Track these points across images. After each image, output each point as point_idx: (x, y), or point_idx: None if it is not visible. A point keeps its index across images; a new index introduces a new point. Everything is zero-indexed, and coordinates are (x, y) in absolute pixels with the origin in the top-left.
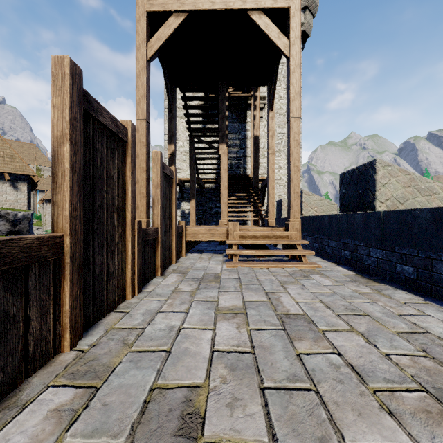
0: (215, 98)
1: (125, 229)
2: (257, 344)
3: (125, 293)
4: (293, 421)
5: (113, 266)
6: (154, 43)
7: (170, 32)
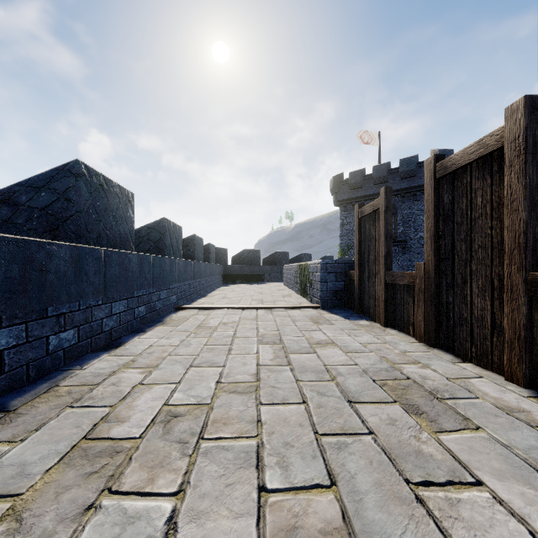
0: None
1: None
2: (417, 513)
3: None
4: (339, 416)
5: None
6: None
7: None
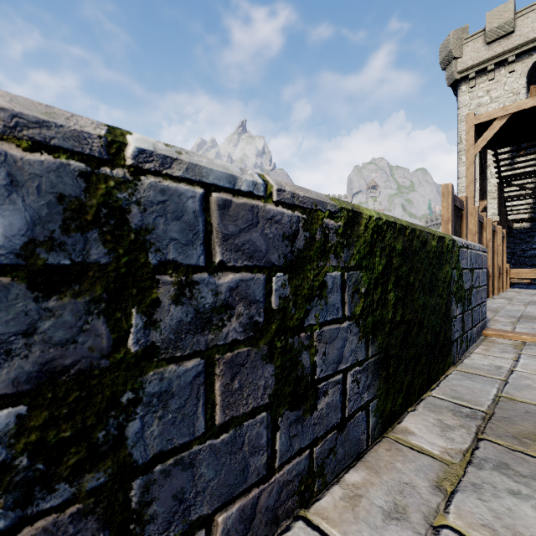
0: (534, 146)
1: (494, 266)
2: None
3: (494, 292)
4: None
5: (492, 280)
6: (480, 144)
7: (494, 132)
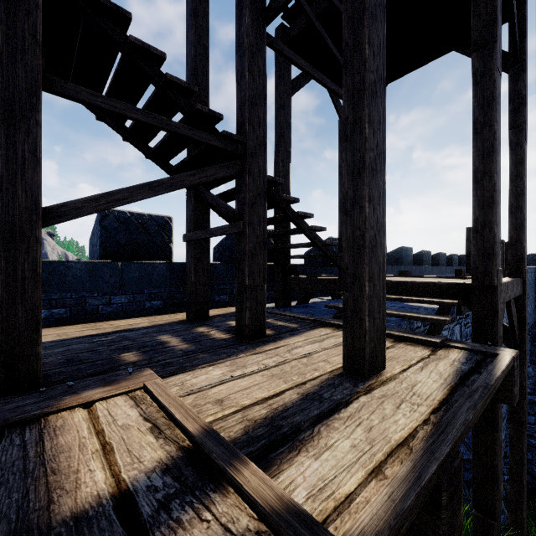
0: None
1: None
2: None
3: None
4: None
5: None
6: None
7: None
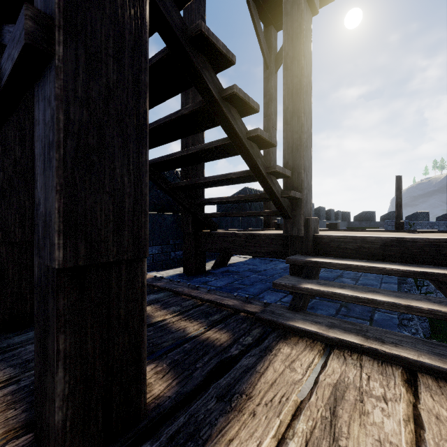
0: None
1: None
2: None
3: None
4: None
5: None
6: None
7: None
